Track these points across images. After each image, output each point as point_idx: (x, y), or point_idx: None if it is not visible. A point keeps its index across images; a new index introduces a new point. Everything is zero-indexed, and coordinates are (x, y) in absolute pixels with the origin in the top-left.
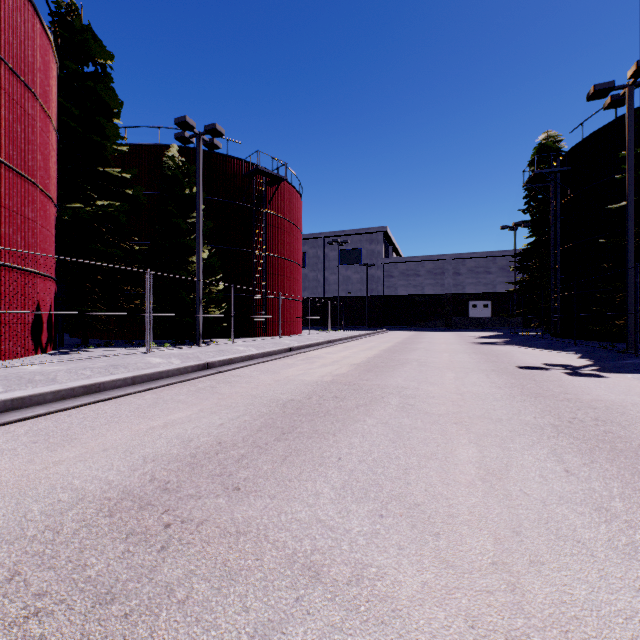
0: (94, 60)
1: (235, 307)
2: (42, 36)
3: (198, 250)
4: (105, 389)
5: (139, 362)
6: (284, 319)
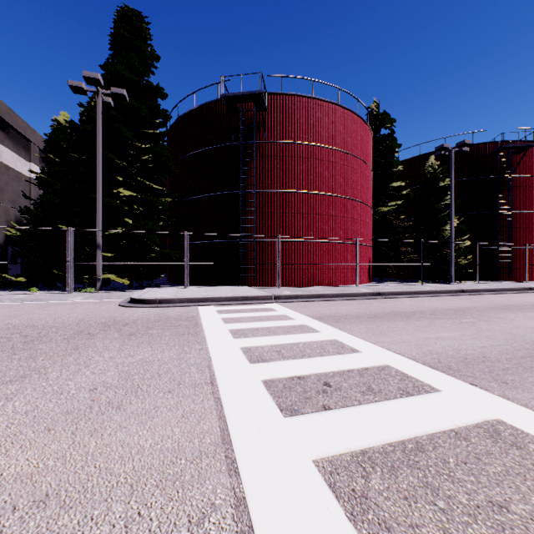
0: (385, 126)
1: (479, 257)
2: (370, 137)
3: (450, 223)
4: (419, 294)
5: (421, 288)
6: (533, 266)
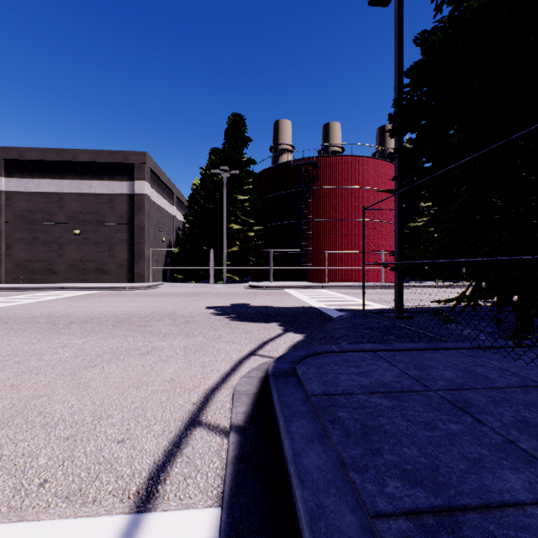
0: None
1: None
2: None
3: None
4: (416, 287)
5: None
6: None
